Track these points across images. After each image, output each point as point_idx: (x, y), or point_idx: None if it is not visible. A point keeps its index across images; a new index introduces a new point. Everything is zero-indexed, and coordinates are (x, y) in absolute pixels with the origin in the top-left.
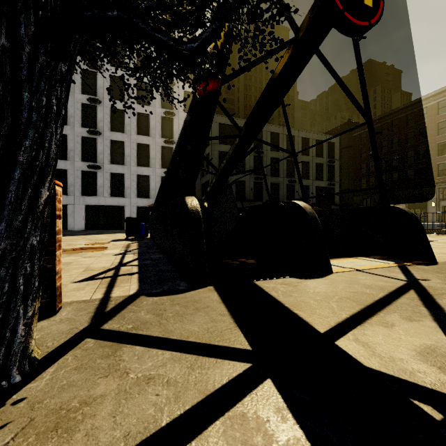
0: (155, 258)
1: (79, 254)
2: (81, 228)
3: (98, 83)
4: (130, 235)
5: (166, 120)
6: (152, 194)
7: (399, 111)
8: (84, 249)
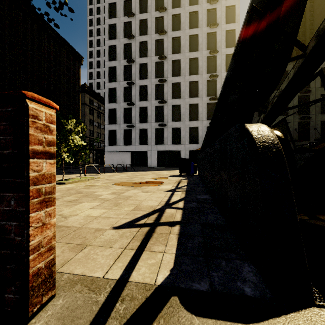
0: (201, 199)
1: (141, 188)
2: (154, 166)
3: (164, 68)
4: (182, 172)
5: (210, 82)
6: (200, 140)
7: None
8: (147, 183)
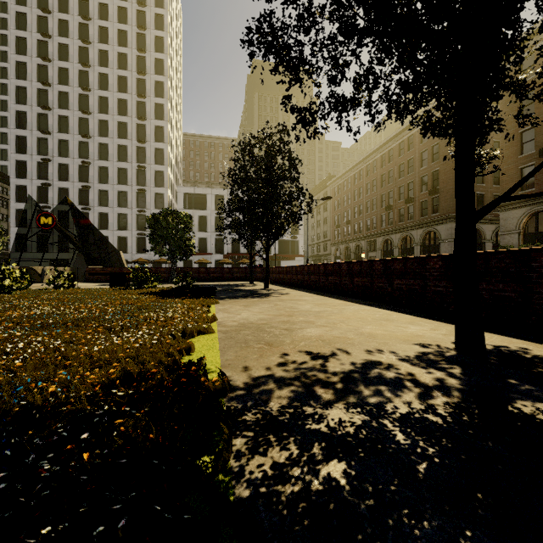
0: None
1: None
2: None
3: (90, 174)
4: None
5: (141, 194)
6: (130, 250)
7: (350, 171)
8: None
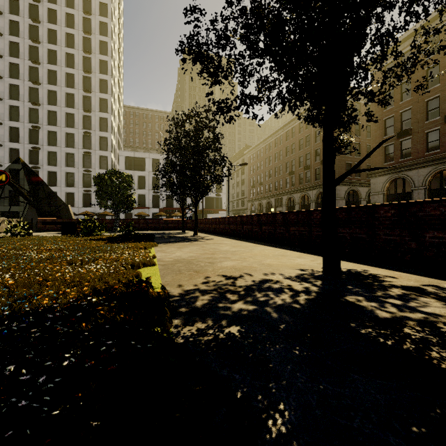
0: None
1: None
2: None
3: (40, 137)
4: None
5: (87, 156)
6: (77, 204)
7: (263, 143)
8: None
